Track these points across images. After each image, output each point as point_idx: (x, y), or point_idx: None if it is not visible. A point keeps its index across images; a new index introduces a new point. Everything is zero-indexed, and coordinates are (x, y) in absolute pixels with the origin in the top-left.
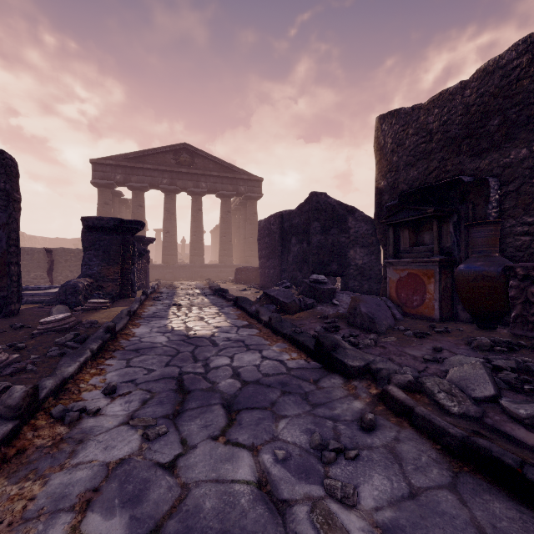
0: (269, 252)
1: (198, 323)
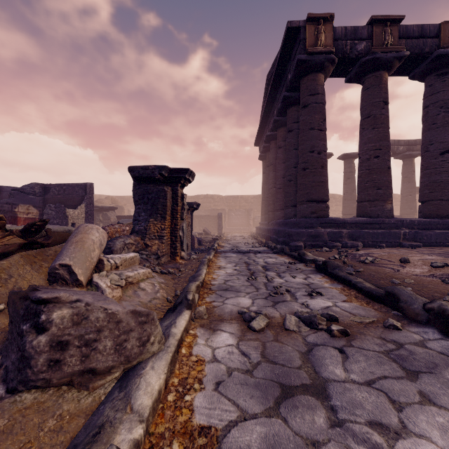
0: None
1: None
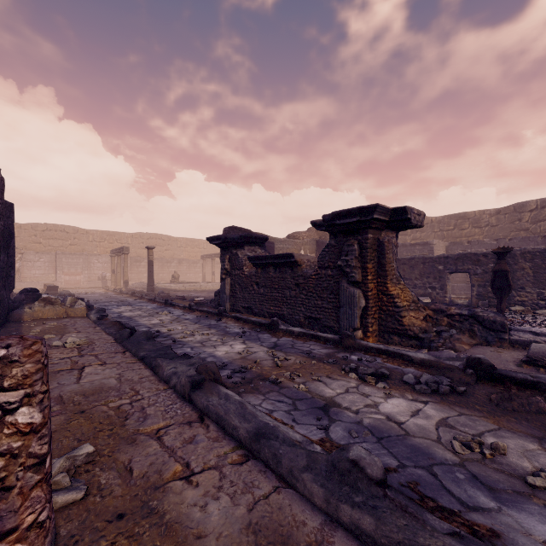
0: None
1: (130, 308)
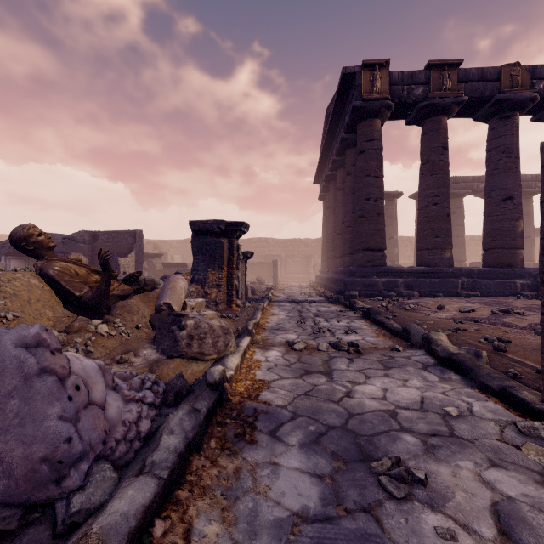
0: None
1: None
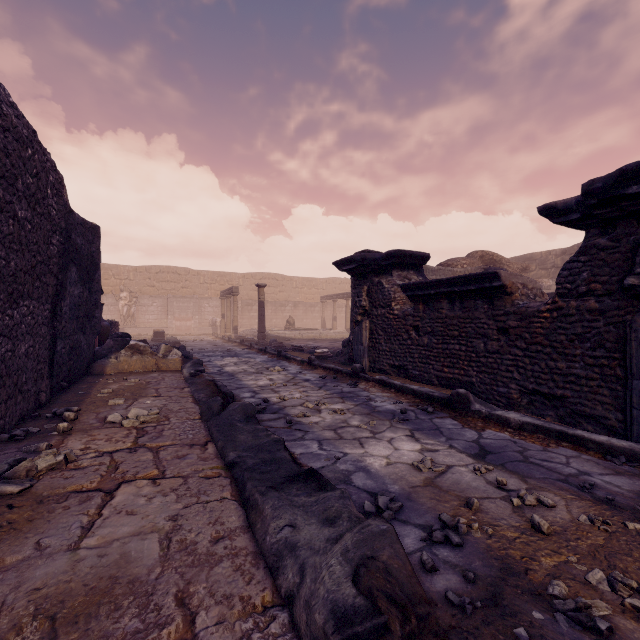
0: (26, 268)
1: (236, 360)
